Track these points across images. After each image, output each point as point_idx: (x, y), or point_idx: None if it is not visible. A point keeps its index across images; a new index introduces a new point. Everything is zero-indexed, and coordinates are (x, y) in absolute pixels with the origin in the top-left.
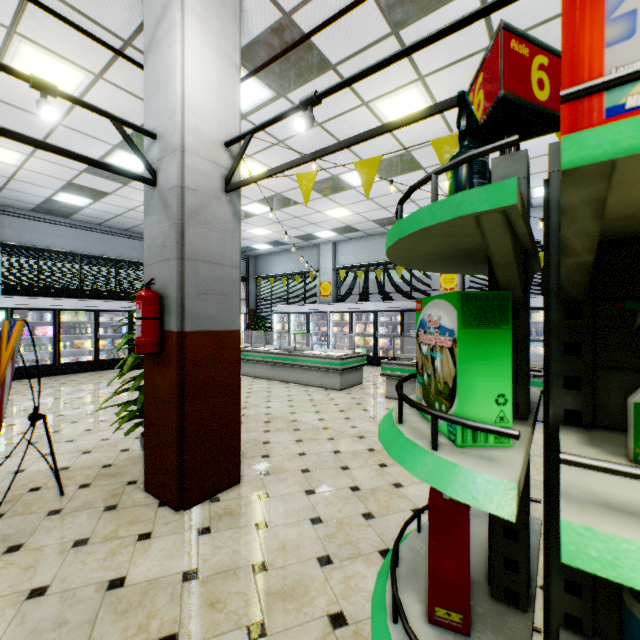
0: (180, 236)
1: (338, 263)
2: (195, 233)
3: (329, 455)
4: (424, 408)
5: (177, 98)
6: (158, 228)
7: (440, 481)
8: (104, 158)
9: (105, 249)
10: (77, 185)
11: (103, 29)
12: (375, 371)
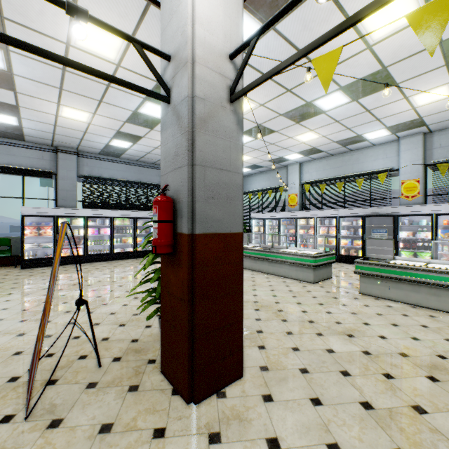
0: (190, 143)
1: (303, 179)
2: (203, 140)
3: (323, 354)
4: None
5: (188, 13)
6: (171, 140)
7: None
8: (138, 109)
9: (140, 177)
10: (122, 133)
11: None
12: (339, 267)
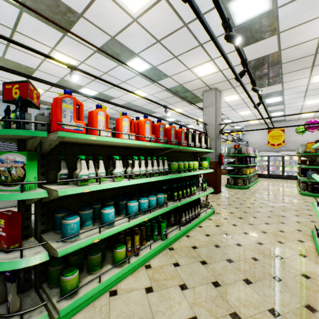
0: None
1: None
2: None
3: None
4: (17, 183)
5: None
6: None
7: (29, 197)
8: None
9: None
10: None
11: None
12: None
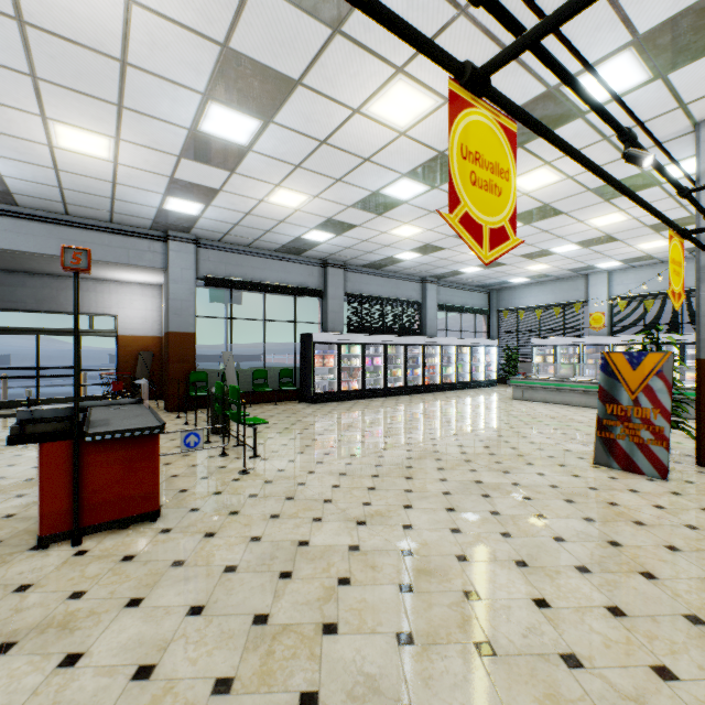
0: None
1: (613, 293)
2: None
3: None
4: None
5: None
6: None
7: None
8: None
9: (397, 292)
10: (429, 245)
11: (618, 152)
12: None
